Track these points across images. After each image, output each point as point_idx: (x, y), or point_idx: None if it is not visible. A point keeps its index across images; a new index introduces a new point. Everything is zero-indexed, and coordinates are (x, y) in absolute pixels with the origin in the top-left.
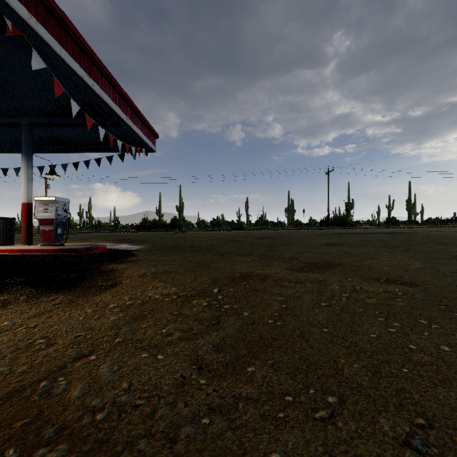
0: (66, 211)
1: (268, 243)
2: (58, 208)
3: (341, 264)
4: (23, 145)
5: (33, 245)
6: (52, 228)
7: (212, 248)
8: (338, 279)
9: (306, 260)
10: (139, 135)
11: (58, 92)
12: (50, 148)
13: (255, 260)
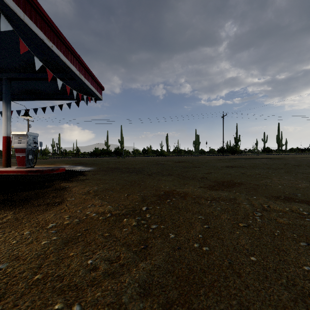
0: (35, 142)
1: (183, 165)
2: (29, 140)
3: (242, 183)
4: (4, 93)
5: (11, 168)
6: (24, 154)
7: (142, 169)
8: (245, 197)
9: (214, 179)
10: (89, 87)
11: (23, 50)
12: (26, 97)
13: (175, 179)
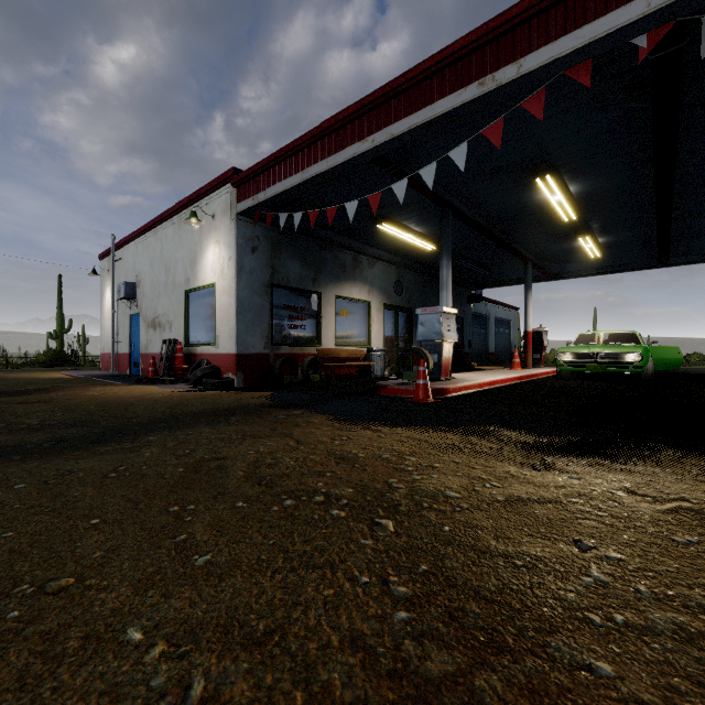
0: None
1: None
2: None
3: None
4: None
5: None
6: None
7: None
8: None
9: None
10: None
11: None
12: None
13: None
